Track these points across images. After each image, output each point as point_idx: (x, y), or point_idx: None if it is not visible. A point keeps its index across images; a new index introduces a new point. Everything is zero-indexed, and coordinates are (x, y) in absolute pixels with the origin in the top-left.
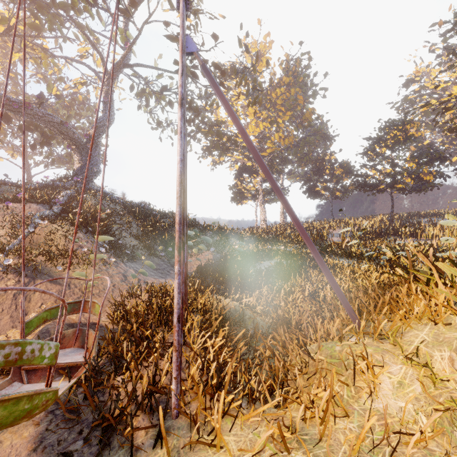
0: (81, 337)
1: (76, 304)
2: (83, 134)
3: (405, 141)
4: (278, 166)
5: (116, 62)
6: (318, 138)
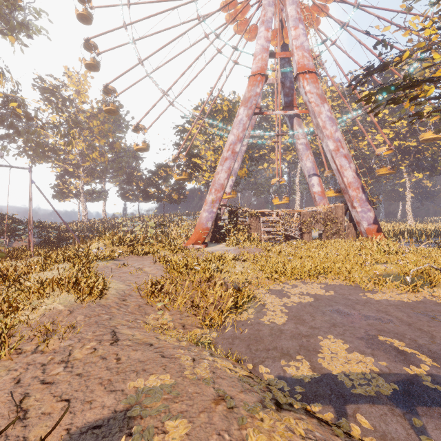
0: None
1: None
2: None
3: (167, 176)
4: (98, 173)
5: None
6: (131, 158)
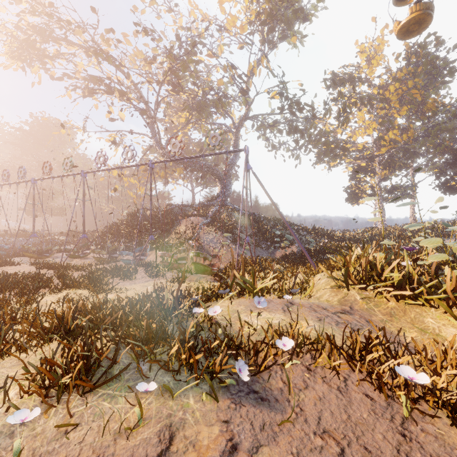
0: (217, 265)
1: (216, 255)
2: (223, 161)
3: None
4: (401, 161)
5: (241, 118)
6: None
